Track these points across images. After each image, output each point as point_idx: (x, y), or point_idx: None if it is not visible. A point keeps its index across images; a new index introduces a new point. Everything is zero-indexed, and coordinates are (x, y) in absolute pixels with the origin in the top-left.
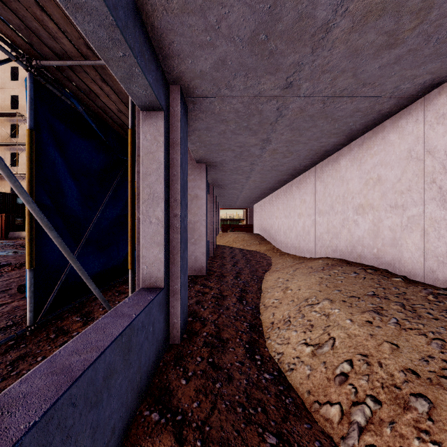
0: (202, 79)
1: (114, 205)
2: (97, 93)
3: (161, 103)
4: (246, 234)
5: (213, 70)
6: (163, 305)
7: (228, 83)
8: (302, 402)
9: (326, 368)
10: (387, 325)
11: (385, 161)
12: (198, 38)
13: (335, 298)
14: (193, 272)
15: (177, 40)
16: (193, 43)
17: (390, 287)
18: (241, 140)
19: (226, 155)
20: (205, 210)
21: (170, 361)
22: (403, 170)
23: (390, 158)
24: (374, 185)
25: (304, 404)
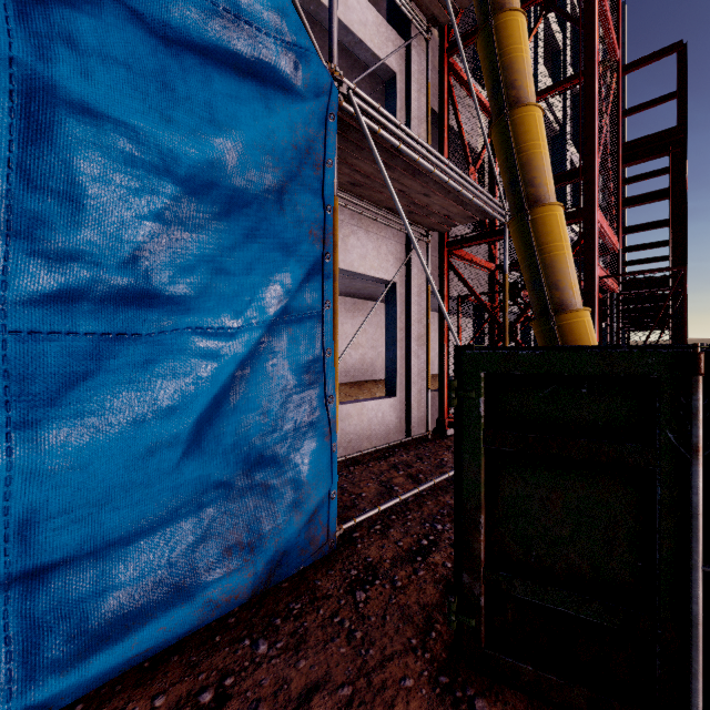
0: None
1: None
2: None
3: None
4: None
5: None
6: None
7: None
8: None
9: None
10: None
11: None
12: None
13: None
14: None
15: None
16: None
17: None
18: None
19: None
20: None
21: None
22: None
23: None
24: None
25: None
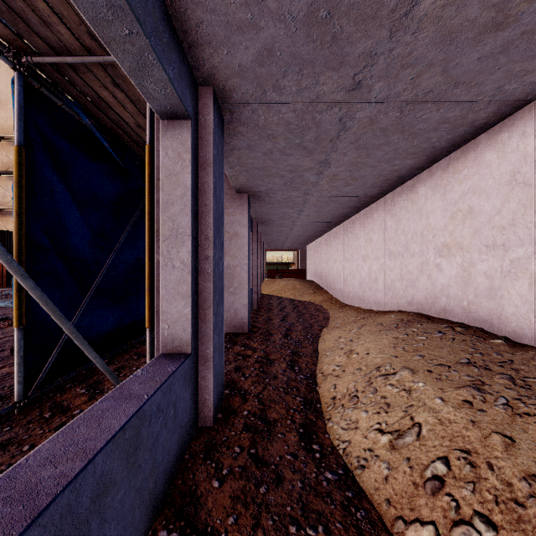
0: (242, 77)
1: (134, 245)
2: (108, 102)
3: (187, 107)
4: (298, 281)
5: (256, 65)
6: (189, 377)
7: (276, 83)
8: (380, 517)
9: (411, 467)
10: (493, 407)
11: (478, 188)
12: (235, 16)
13: (417, 367)
14: (232, 329)
15: (206, 19)
16: (229, 24)
17: (489, 352)
18: (292, 162)
19: (273, 182)
20: (247, 252)
21: (198, 452)
22: (504, 199)
23: (485, 184)
24: (463, 219)
25: (383, 519)
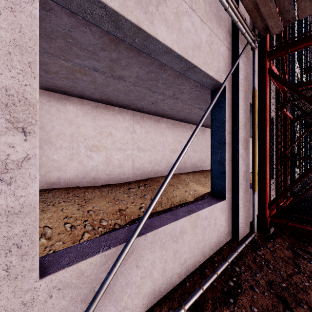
0: None
1: None
2: None
3: None
4: None
5: None
6: None
7: None
8: None
9: (64, 233)
10: (48, 207)
11: None
12: None
13: None
14: None
15: None
16: None
17: None
18: None
19: None
20: None
21: None
22: None
23: None
24: None
25: None
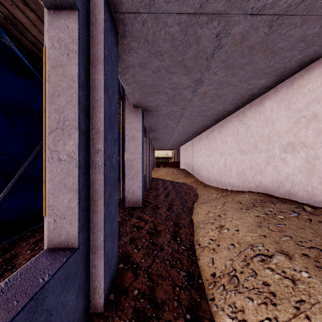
0: None
1: None
2: (23, 23)
3: None
4: (175, 169)
5: None
6: (74, 274)
7: None
8: None
9: None
10: None
11: None
12: None
13: (290, 250)
14: (131, 204)
15: None
16: None
17: None
18: (174, 80)
19: (160, 99)
20: (141, 149)
21: None
22: None
23: None
24: (307, 123)
25: None
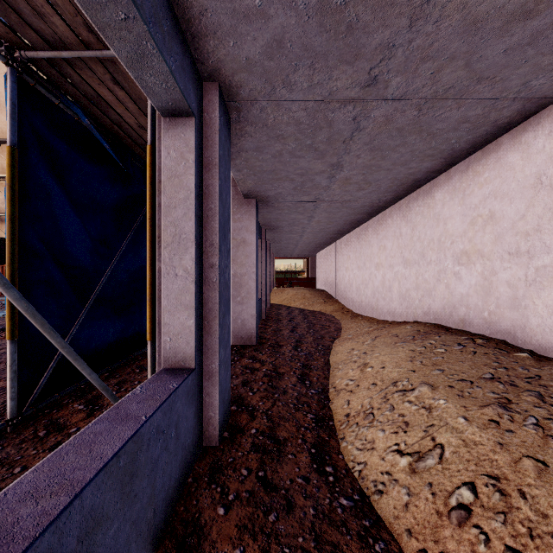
0: (250, 72)
1: (136, 253)
2: (108, 101)
3: (190, 103)
4: (308, 290)
5: (265, 58)
6: (193, 394)
7: (286, 78)
8: (400, 550)
9: (434, 494)
10: (522, 427)
11: (500, 192)
12: (242, 3)
13: (437, 382)
14: (240, 340)
15: (211, 6)
16: (236, 12)
17: (514, 367)
18: (303, 165)
19: (283, 186)
20: (255, 259)
21: (202, 475)
22: (528, 203)
23: (508, 187)
24: (483, 225)
25: (404, 552)
